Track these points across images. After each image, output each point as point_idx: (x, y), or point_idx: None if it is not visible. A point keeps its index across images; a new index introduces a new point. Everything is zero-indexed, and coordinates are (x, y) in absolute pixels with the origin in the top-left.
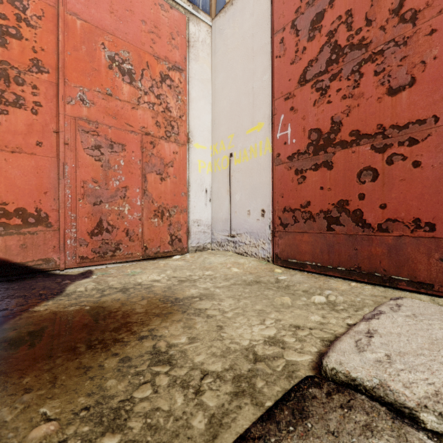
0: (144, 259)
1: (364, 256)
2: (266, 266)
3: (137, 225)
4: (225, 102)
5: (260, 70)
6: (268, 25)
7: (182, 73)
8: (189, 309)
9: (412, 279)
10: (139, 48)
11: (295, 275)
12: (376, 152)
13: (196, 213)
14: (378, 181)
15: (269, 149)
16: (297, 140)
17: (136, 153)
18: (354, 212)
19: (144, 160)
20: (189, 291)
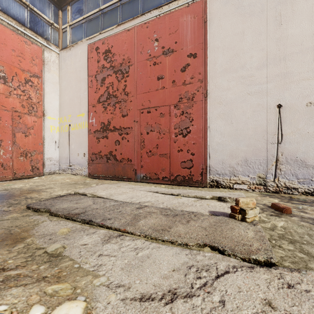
0: (14, 179)
1: (116, 171)
2: (84, 178)
3: (9, 161)
4: (66, 97)
5: (83, 89)
6: (87, 70)
7: (39, 78)
8: (40, 191)
9: (127, 177)
10: (10, 64)
11: (94, 180)
12: (119, 135)
13: (49, 154)
14: (120, 145)
15: (87, 126)
16: (97, 125)
17: (8, 121)
18: (114, 155)
19: (14, 126)
20: (41, 188)
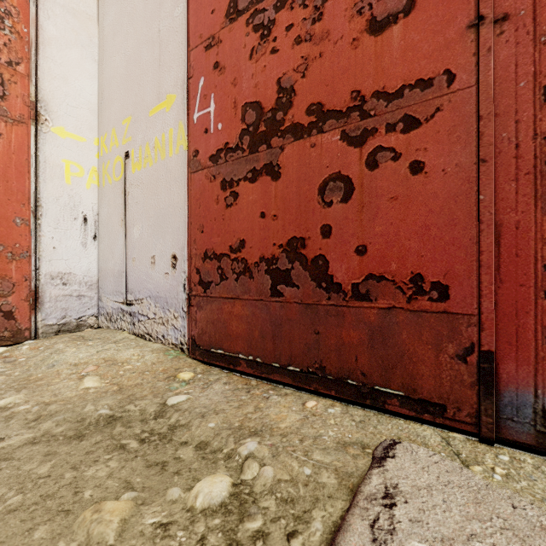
0: None
1: (330, 346)
2: (172, 363)
3: None
4: (118, 58)
5: None
6: None
7: None
8: None
9: (409, 394)
10: None
11: (213, 386)
12: (349, 145)
13: (58, 260)
14: (354, 200)
15: (184, 143)
16: (225, 124)
17: None
18: (314, 262)
19: None
20: None
